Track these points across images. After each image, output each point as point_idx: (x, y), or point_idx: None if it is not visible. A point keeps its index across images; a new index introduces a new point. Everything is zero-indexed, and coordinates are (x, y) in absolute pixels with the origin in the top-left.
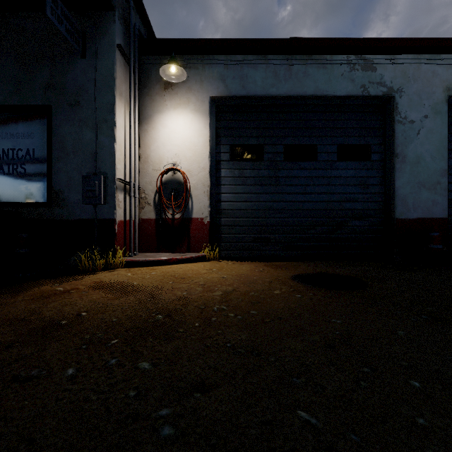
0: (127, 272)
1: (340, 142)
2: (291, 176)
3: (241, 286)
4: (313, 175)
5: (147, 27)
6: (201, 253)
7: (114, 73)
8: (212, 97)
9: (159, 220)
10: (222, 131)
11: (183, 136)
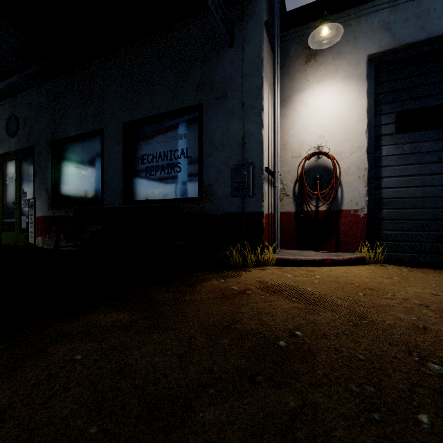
0: (282, 272)
1: None
2: None
3: None
4: None
5: (281, 3)
6: (357, 253)
7: (262, 53)
8: (370, 56)
9: (301, 213)
10: (382, 96)
11: (330, 112)
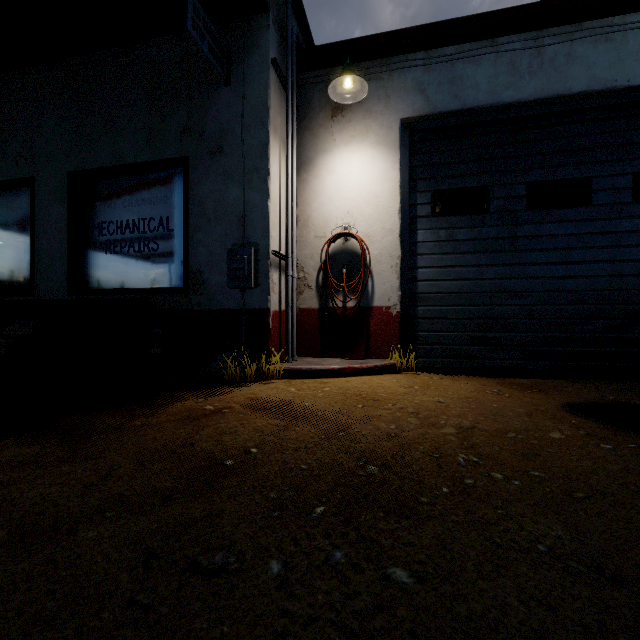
0: (288, 385)
1: (638, 168)
2: (540, 234)
3: (481, 419)
4: (584, 231)
5: (305, 33)
6: (388, 360)
7: (268, 100)
8: (404, 120)
9: (325, 310)
10: (418, 170)
11: (360, 184)
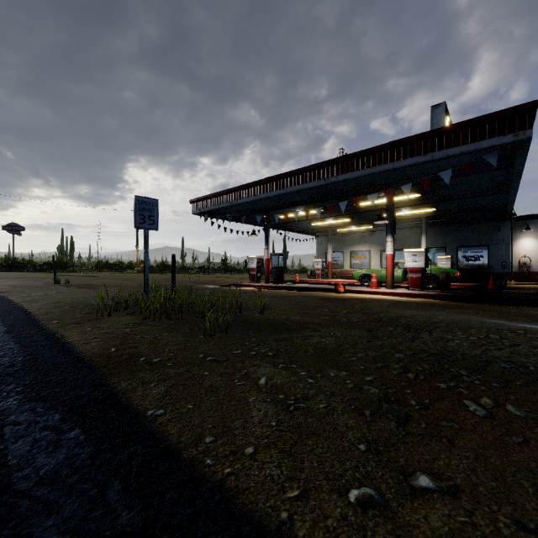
0: (517, 285)
1: None
2: None
3: None
4: None
5: None
6: (537, 283)
7: (509, 235)
8: None
9: (519, 272)
10: None
11: (528, 246)
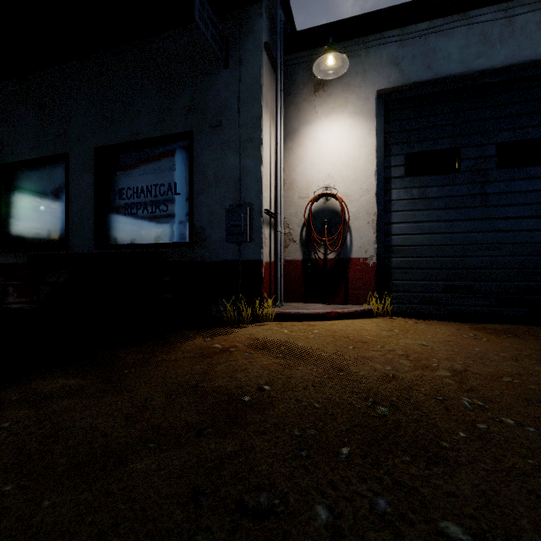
0: (280, 327)
1: None
2: (510, 190)
3: (471, 363)
4: None
5: (289, 21)
6: (365, 305)
7: (261, 78)
8: (380, 91)
9: (308, 262)
10: (392, 136)
11: (339, 150)
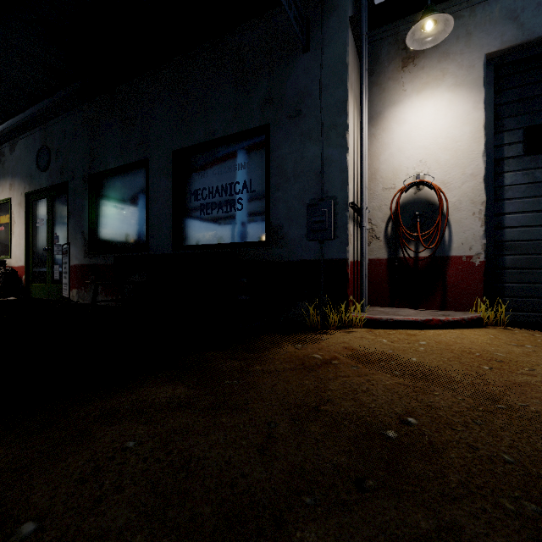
0: (374, 335)
1: None
2: None
3: None
4: None
5: None
6: (471, 312)
7: (346, 57)
8: (489, 55)
9: (395, 261)
10: (505, 107)
11: (434, 131)
